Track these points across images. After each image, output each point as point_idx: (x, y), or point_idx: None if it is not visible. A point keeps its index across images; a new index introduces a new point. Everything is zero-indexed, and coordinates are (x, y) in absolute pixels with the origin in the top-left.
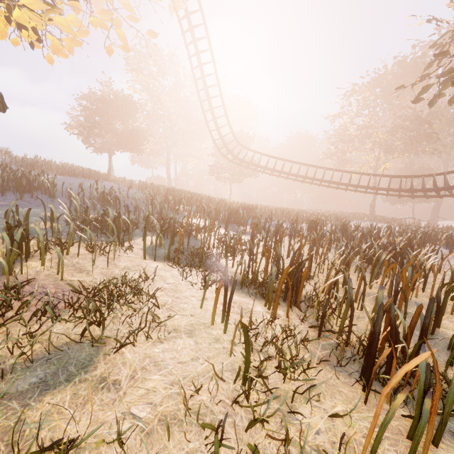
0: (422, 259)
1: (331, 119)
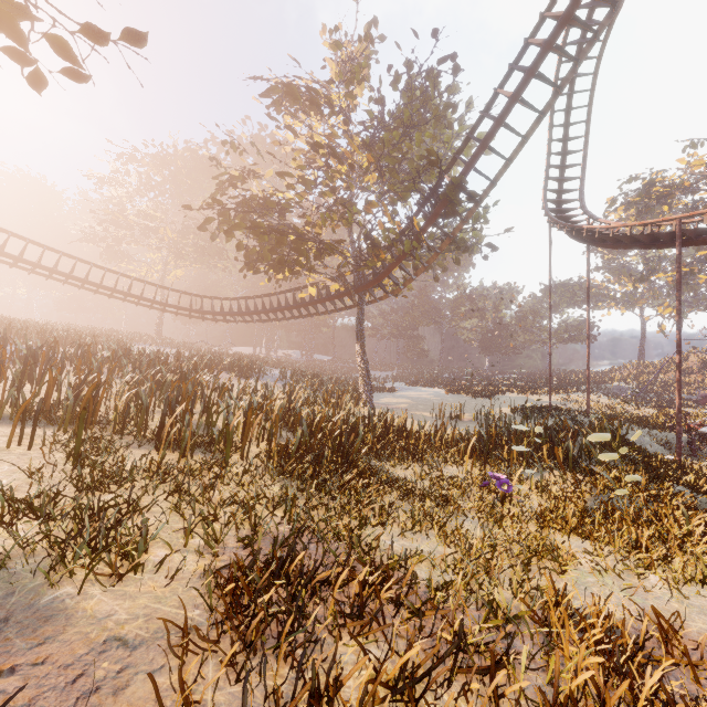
0: (202, 379)
1: (97, 182)
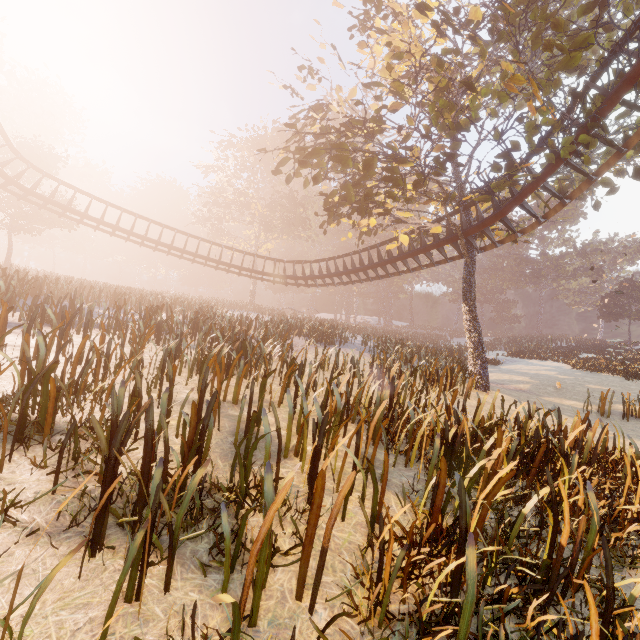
0: (265, 350)
1: (204, 171)
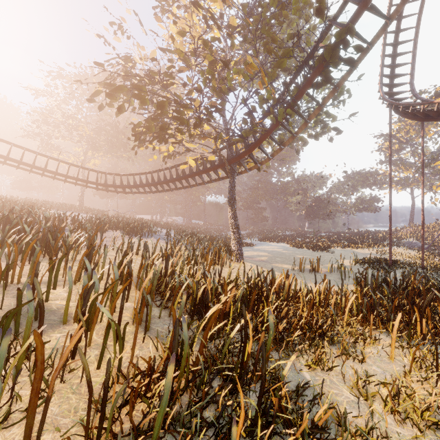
0: (70, 239)
1: (34, 93)
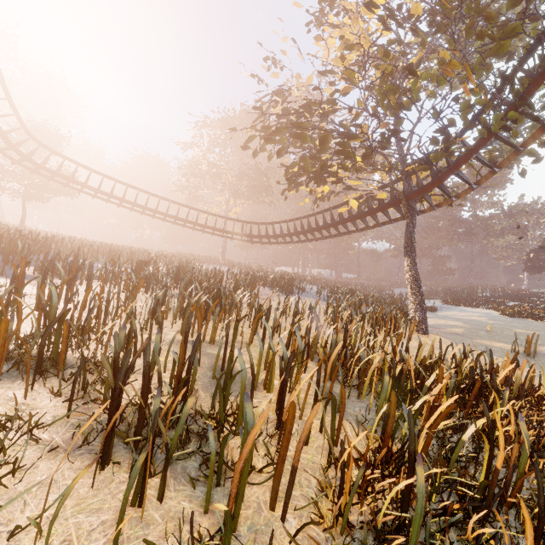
0: (236, 298)
1: (183, 147)
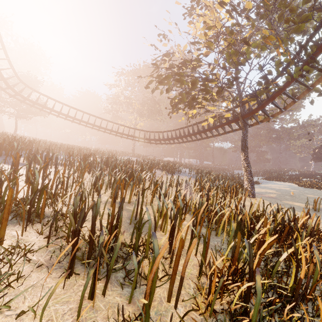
0: (142, 176)
1: (109, 87)
